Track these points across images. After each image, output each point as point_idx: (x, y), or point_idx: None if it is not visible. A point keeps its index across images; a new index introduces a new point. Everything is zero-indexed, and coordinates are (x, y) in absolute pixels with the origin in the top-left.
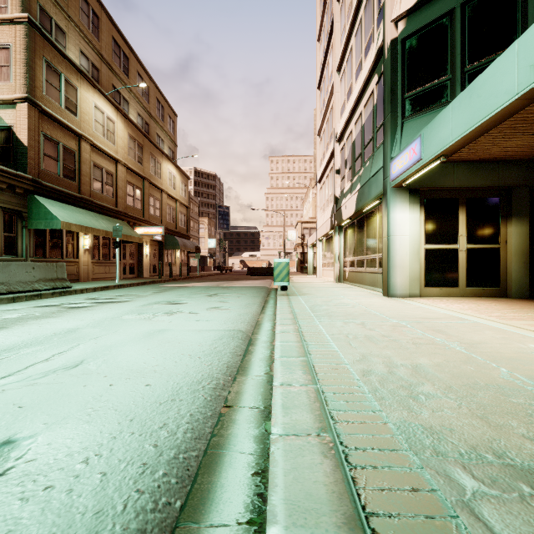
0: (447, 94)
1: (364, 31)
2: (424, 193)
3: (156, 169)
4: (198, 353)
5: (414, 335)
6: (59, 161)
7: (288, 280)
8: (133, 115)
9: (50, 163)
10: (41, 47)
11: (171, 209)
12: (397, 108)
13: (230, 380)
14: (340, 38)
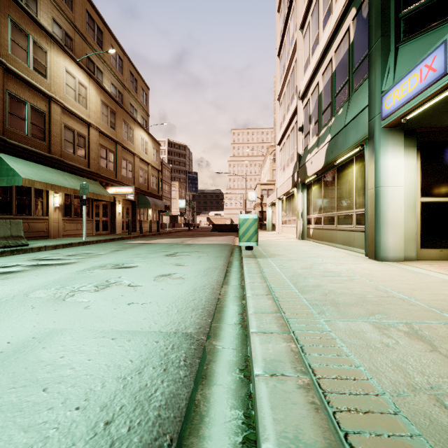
0: None
1: None
2: (420, 135)
3: (129, 135)
4: None
5: None
6: (27, 120)
7: (255, 240)
8: (107, 85)
9: (17, 122)
10: (6, 6)
11: (143, 172)
12: (389, 32)
13: None
14: None
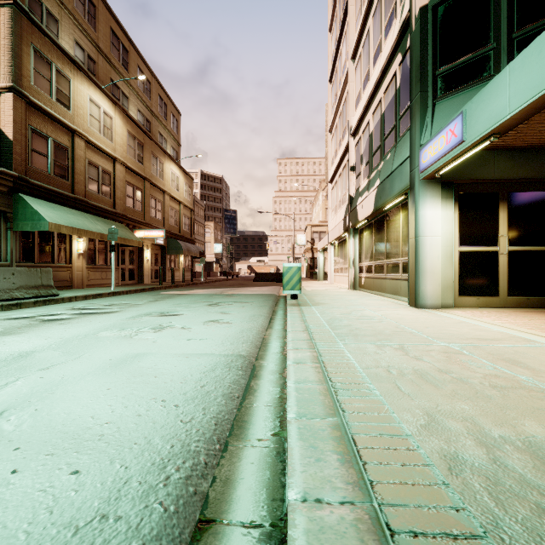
0: (490, 67)
1: (384, 8)
2: (458, 186)
3: (158, 169)
4: (177, 396)
5: (483, 370)
6: (50, 158)
7: (299, 288)
8: (134, 112)
9: (39, 160)
10: (28, 33)
11: (174, 212)
12: (427, 87)
13: (218, 452)
14: (354, 23)
